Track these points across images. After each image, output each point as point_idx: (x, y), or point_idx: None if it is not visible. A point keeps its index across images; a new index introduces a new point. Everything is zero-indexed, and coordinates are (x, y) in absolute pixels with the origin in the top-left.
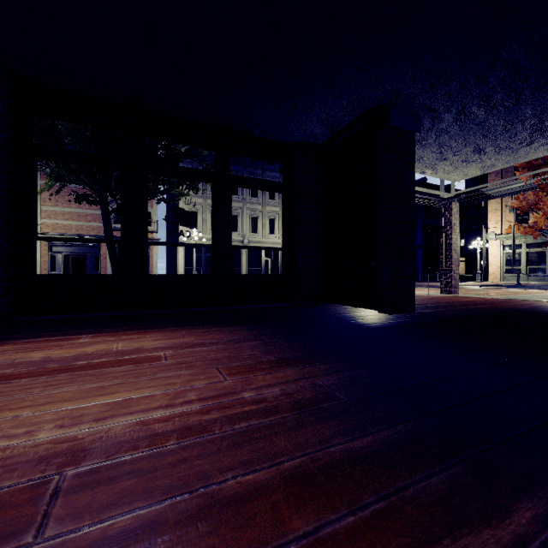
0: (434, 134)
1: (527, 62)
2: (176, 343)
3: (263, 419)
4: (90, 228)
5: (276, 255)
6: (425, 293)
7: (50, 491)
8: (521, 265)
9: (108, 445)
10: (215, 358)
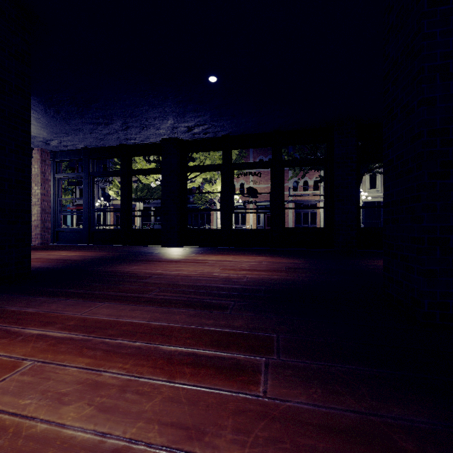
0: None
1: None
2: None
3: None
4: None
5: None
6: None
7: None
8: None
9: None
10: None
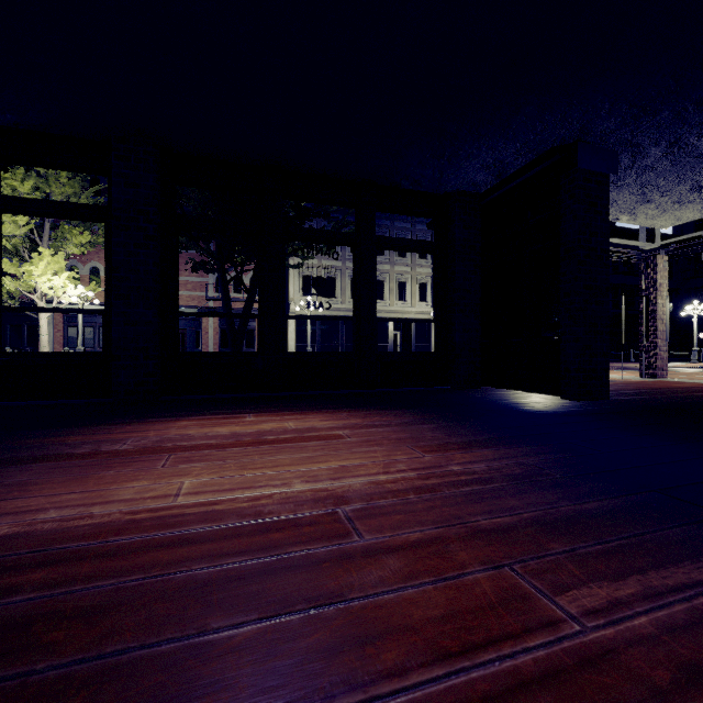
0: (635, 173)
1: None
2: (347, 424)
3: (484, 486)
4: (190, 298)
5: (407, 328)
6: (618, 376)
7: (344, 517)
8: None
9: (360, 495)
10: (398, 438)
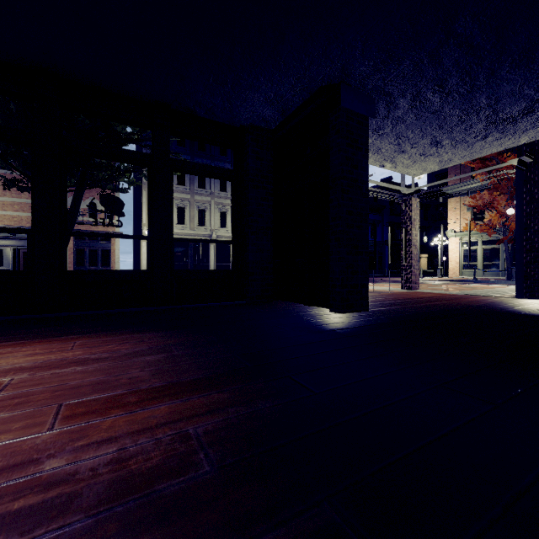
0: (390, 123)
1: (481, 40)
2: (49, 360)
3: (17, 538)
4: None
5: None
6: (387, 288)
7: None
8: (477, 261)
9: None
10: (76, 385)
